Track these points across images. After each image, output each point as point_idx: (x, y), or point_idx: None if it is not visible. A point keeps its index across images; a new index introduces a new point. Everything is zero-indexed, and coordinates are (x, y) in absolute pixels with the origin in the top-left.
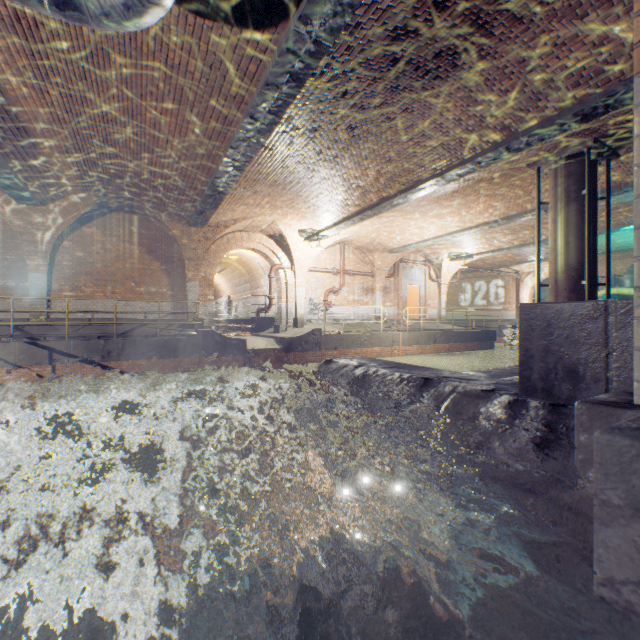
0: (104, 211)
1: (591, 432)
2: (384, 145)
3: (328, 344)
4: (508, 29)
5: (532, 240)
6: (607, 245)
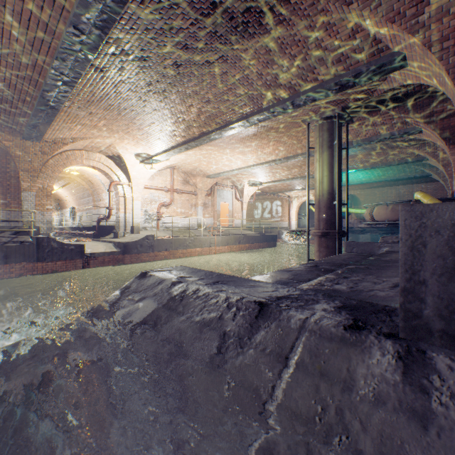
0: None
1: None
2: (204, 86)
3: (160, 247)
4: (300, 0)
5: (300, 175)
6: (347, 179)
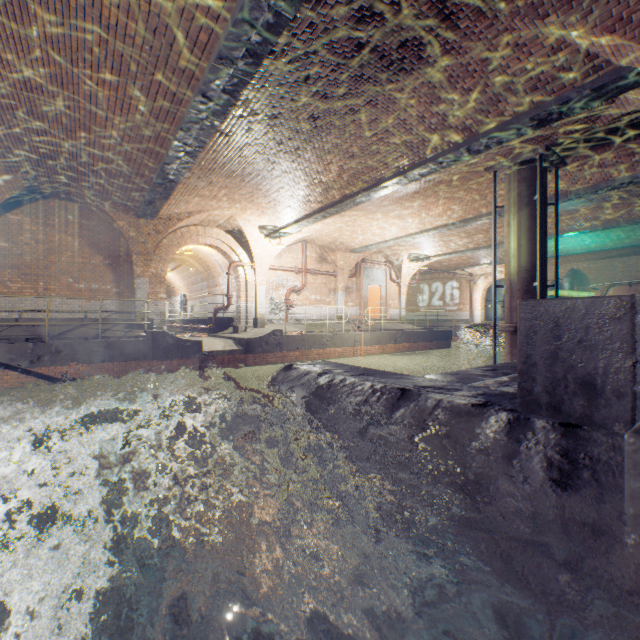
0: (35, 196)
1: None
2: (347, 139)
3: (290, 345)
4: (473, 23)
5: (485, 244)
6: (556, 249)
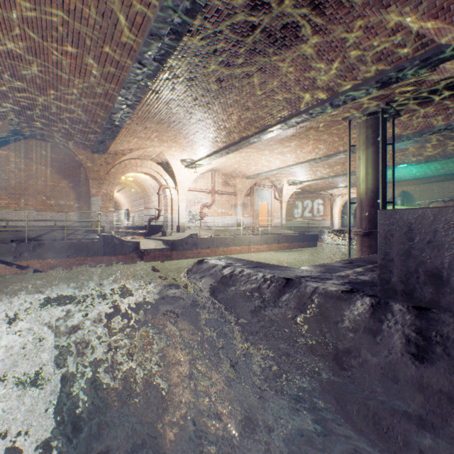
0: (18, 137)
1: None
2: (244, 96)
3: (203, 244)
4: (336, 11)
5: (342, 172)
6: (393, 176)
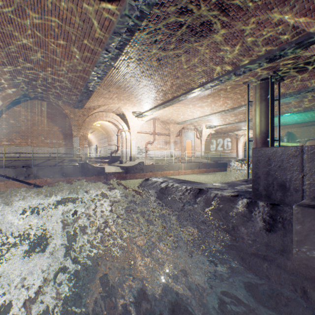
0: (26, 99)
1: (304, 224)
2: (175, 69)
3: (147, 169)
4: (236, 13)
5: (244, 119)
6: (279, 122)
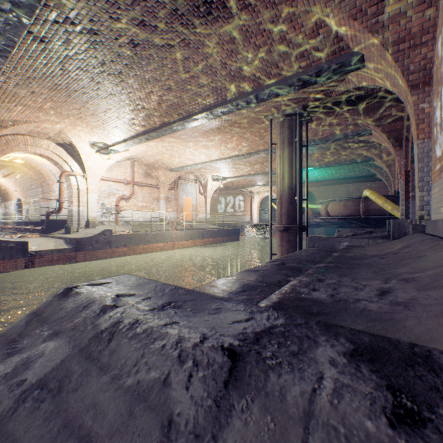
0: None
1: None
2: (165, 72)
3: (119, 242)
4: None
5: (261, 171)
6: (307, 175)
